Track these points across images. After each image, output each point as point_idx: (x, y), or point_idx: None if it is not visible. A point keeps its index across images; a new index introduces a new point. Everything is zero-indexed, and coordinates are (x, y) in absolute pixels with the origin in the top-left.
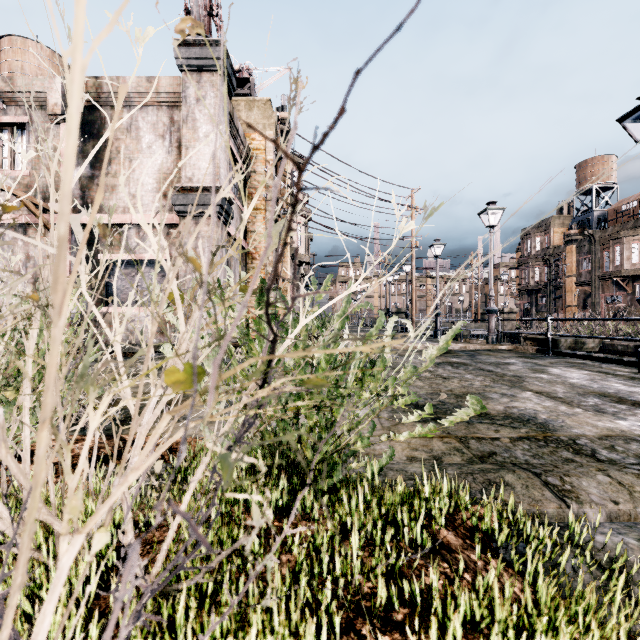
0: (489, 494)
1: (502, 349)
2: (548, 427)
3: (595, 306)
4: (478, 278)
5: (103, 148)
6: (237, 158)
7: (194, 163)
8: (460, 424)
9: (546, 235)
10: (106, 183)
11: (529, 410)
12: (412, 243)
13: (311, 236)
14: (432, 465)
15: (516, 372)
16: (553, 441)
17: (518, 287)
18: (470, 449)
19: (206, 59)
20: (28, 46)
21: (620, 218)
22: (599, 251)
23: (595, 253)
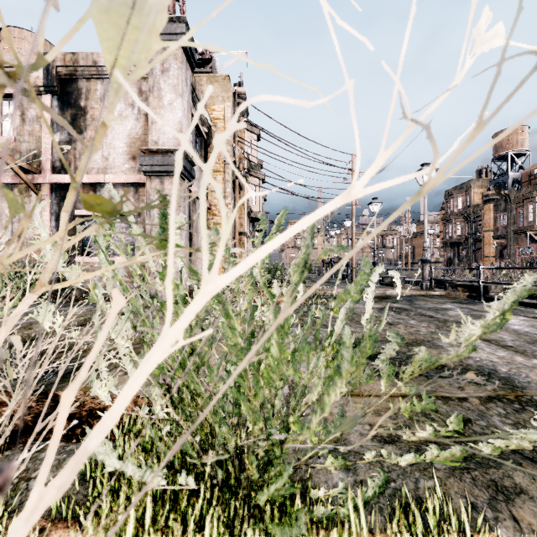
0: (503, 510)
1: (435, 295)
2: (514, 383)
3: (510, 256)
4: (408, 232)
5: (79, 116)
6: (199, 126)
7: (159, 128)
8: (419, 379)
9: (467, 195)
10: (82, 147)
11: (485, 361)
12: (352, 202)
13: (265, 196)
14: (410, 450)
15: (456, 318)
16: (528, 403)
17: (442, 240)
18: (439, 414)
19: (170, 34)
20: (24, 35)
21: (532, 180)
22: (514, 209)
23: (510, 211)
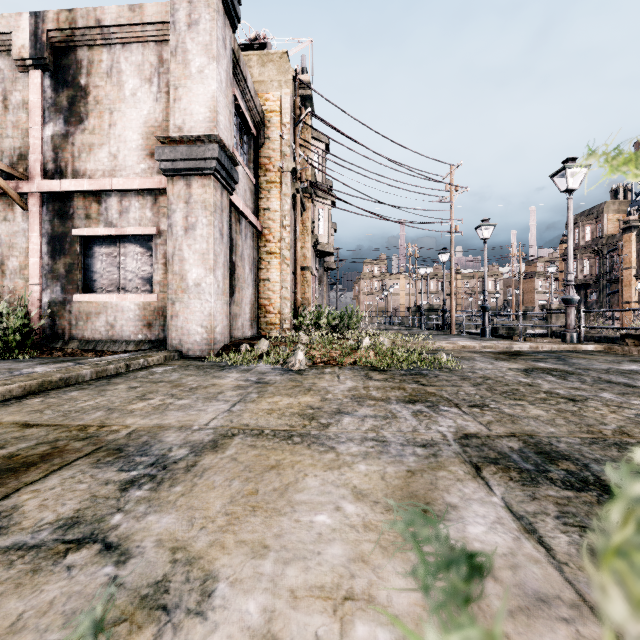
0: None
1: (588, 350)
2: None
3: None
4: (519, 272)
5: (79, 98)
6: (245, 115)
7: (185, 107)
8: None
9: (598, 223)
10: (82, 141)
11: None
12: (451, 227)
13: (335, 226)
14: None
15: None
16: None
17: (562, 282)
18: None
19: None
20: None
21: None
22: None
23: None
